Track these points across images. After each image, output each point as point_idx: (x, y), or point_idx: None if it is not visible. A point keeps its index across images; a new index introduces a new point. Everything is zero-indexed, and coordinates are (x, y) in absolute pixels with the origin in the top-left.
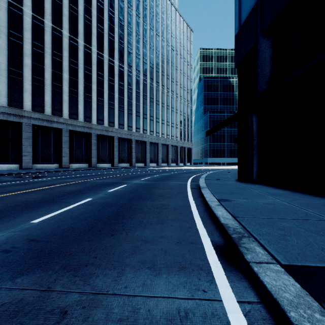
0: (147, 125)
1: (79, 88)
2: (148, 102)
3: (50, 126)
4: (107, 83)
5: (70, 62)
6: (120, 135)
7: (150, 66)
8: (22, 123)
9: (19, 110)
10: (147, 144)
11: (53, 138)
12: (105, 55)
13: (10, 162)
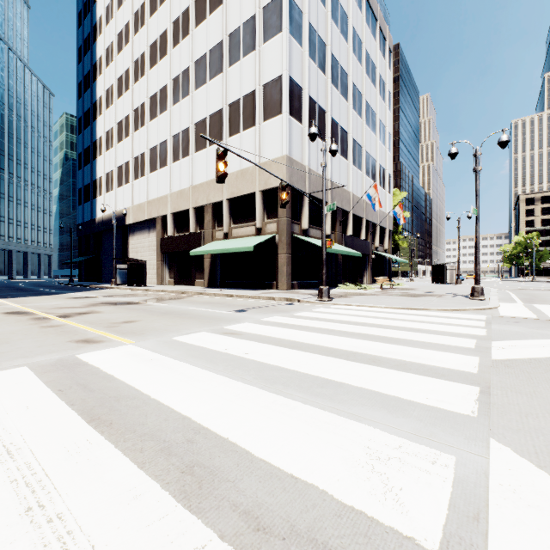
0: None
1: None
2: None
3: None
4: None
5: None
6: None
7: None
8: None
9: None
10: None
11: None
12: None
13: None
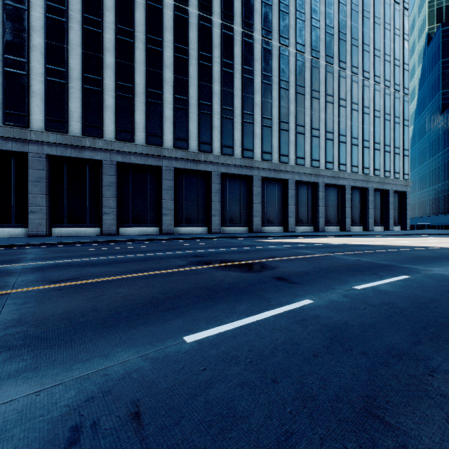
0: (288, 145)
1: (136, 79)
2: (292, 95)
3: (79, 156)
4: (197, 65)
5: (117, 32)
6: (224, 168)
7: (297, 17)
8: (28, 153)
9: (20, 130)
10: (288, 187)
11: (90, 179)
12: (191, 8)
13: (15, 224)
